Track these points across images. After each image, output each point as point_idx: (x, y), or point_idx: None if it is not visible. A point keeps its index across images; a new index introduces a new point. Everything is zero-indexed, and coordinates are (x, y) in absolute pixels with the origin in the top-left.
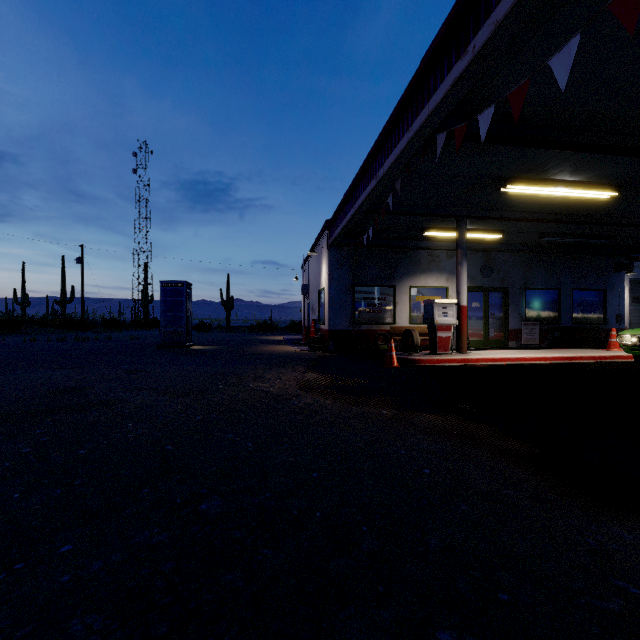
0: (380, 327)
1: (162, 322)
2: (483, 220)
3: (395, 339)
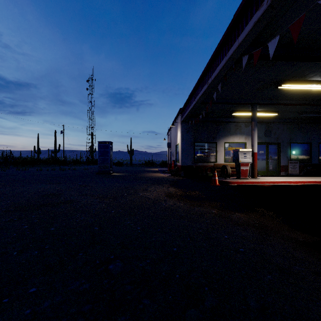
0: (208, 164)
1: (98, 161)
2: (266, 105)
3: (216, 170)
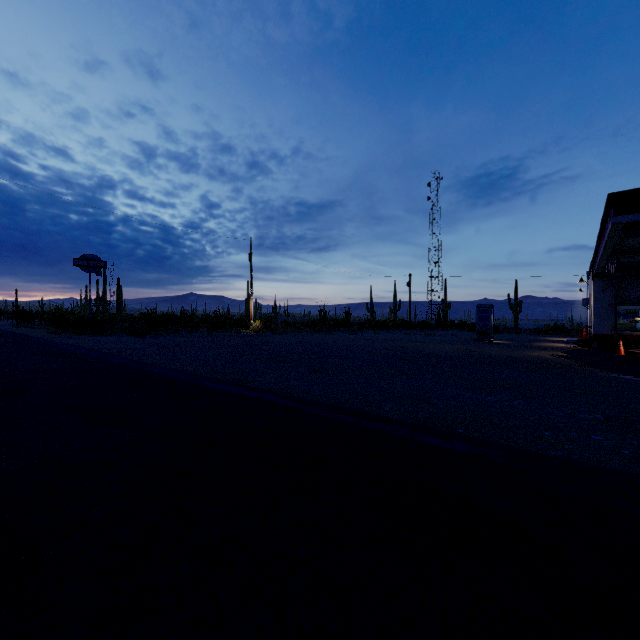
0: None
1: (477, 327)
2: None
3: None
